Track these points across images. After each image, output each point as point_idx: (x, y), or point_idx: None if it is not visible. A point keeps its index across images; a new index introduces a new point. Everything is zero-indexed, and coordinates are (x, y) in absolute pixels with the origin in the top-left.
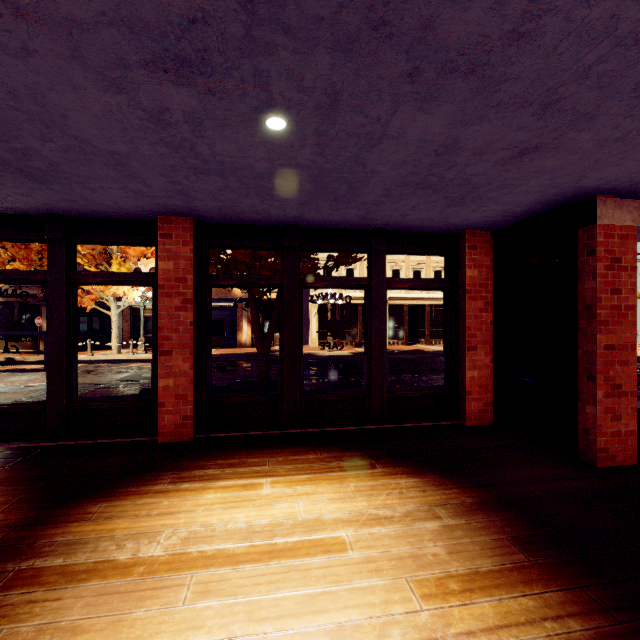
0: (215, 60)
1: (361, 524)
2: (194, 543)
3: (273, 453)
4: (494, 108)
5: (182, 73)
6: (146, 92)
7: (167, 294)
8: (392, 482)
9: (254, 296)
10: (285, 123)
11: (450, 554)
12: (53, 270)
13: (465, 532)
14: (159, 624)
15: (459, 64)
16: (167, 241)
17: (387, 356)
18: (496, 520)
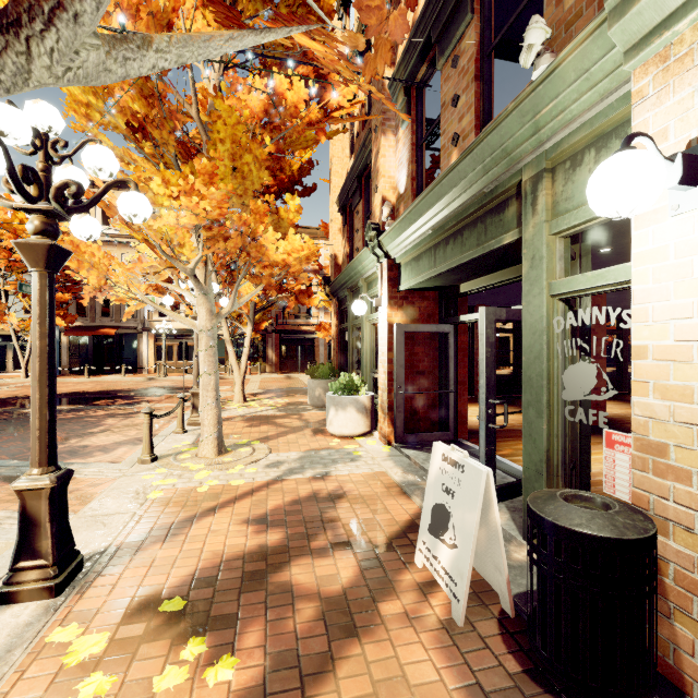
0: None
1: None
2: None
3: None
4: None
5: None
6: None
7: None
8: None
9: None
10: None
11: None
12: None
13: None
14: None
15: None
16: None
17: None
18: None
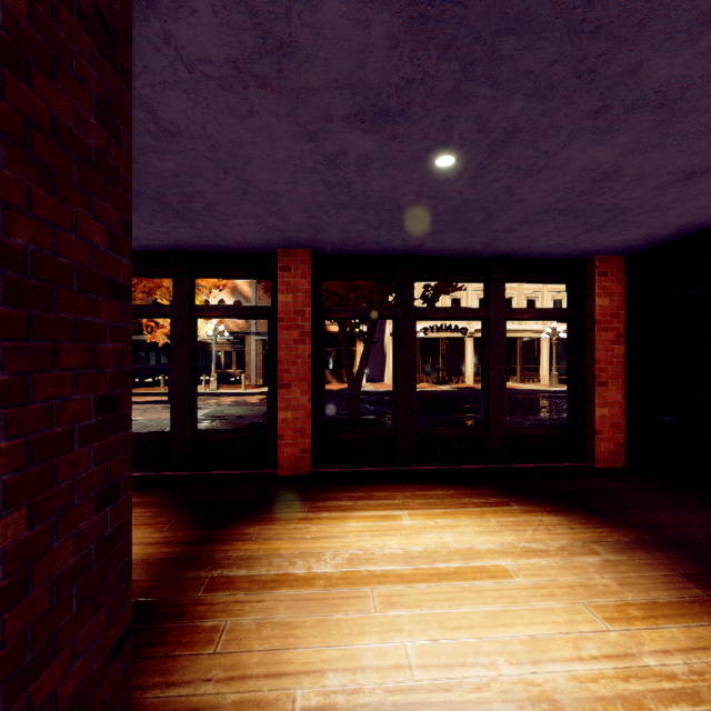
0: (413, 110)
1: (517, 555)
2: (359, 563)
3: (398, 488)
4: (672, 136)
5: (376, 123)
6: (334, 140)
7: (286, 327)
8: (534, 519)
9: (345, 329)
10: (454, 160)
11: (621, 585)
12: (177, 304)
13: (630, 567)
14: (361, 625)
15: (650, 100)
16: (286, 274)
17: (506, 391)
18: (660, 558)
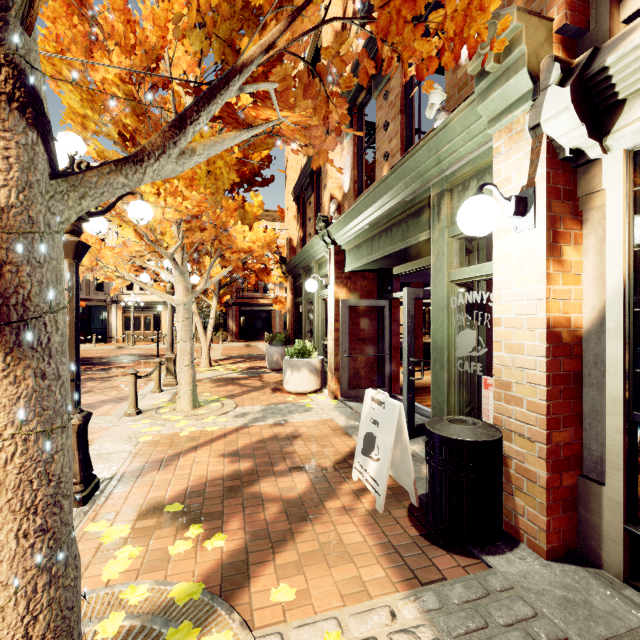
0: None
1: None
2: None
3: None
4: None
5: None
6: None
7: None
8: None
9: None
10: None
11: None
12: None
13: None
14: None
15: None
16: None
17: None
18: None
